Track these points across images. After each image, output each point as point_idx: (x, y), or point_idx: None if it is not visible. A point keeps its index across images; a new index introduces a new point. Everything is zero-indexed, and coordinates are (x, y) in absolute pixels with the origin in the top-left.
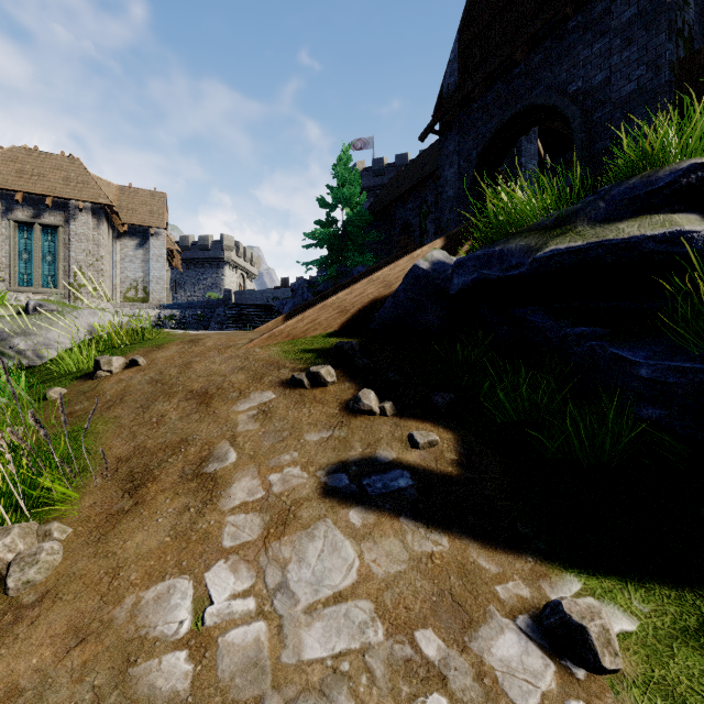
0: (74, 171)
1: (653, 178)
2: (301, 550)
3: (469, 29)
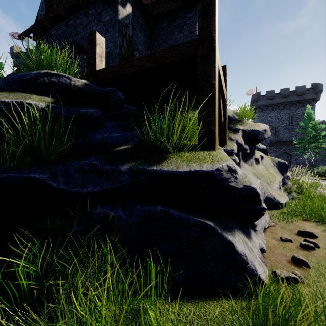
0: None
1: (29, 74)
2: None
3: None
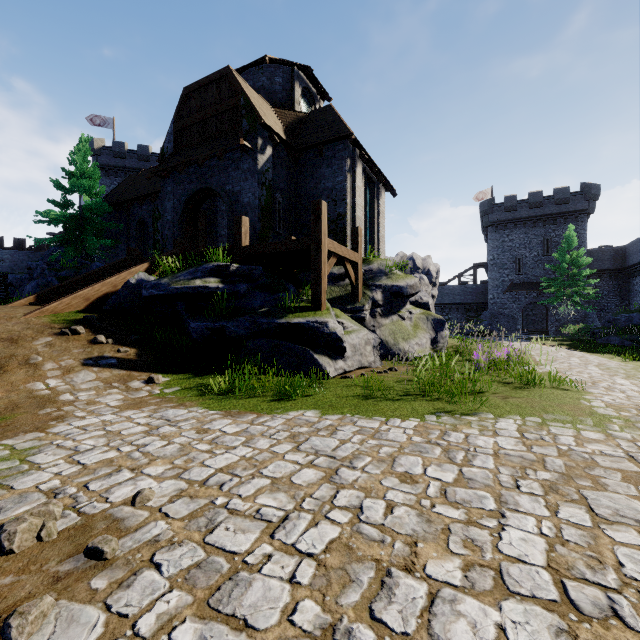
0: None
1: (208, 266)
2: (77, 375)
3: (180, 120)
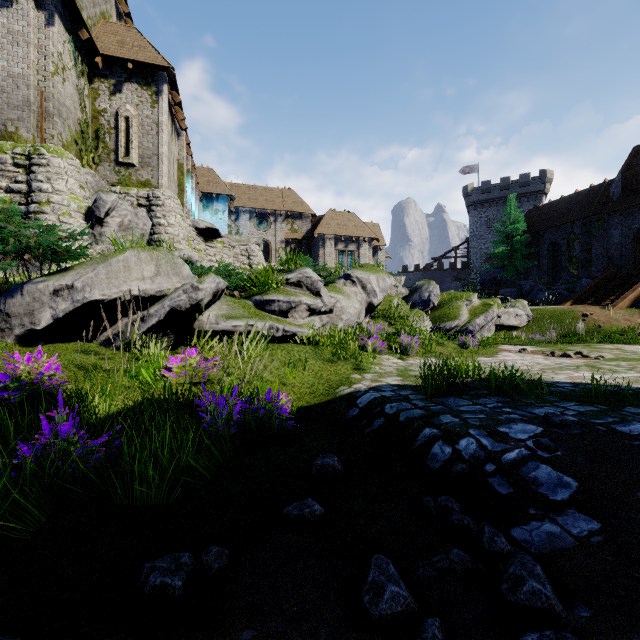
0: (355, 220)
1: None
2: None
3: (628, 170)
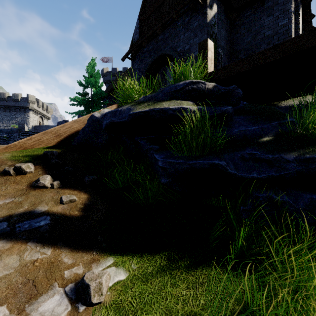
0: None
1: (177, 85)
2: None
3: (143, 15)
